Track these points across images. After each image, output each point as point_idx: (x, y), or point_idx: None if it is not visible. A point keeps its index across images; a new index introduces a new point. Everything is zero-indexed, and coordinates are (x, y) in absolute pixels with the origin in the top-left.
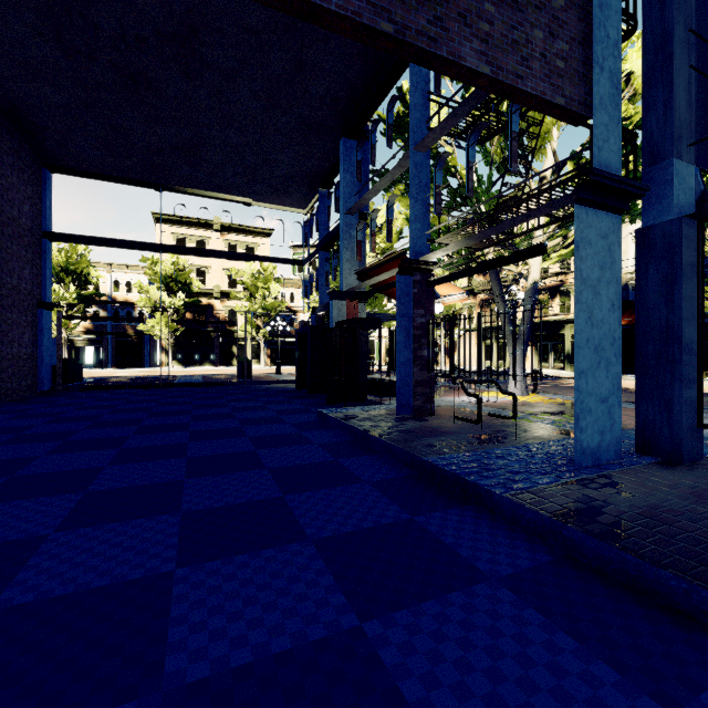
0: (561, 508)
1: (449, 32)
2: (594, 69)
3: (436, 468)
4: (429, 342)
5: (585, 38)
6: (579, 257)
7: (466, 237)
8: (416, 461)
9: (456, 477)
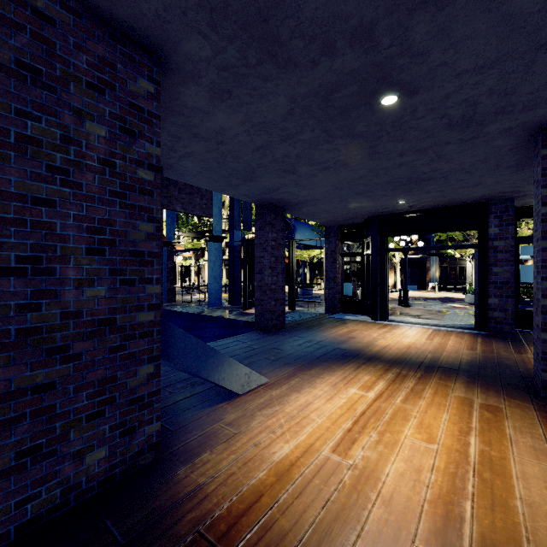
0: (196, 312)
1: (173, 203)
2: (214, 207)
3: (171, 311)
4: (174, 274)
5: (212, 198)
6: (209, 255)
7: (188, 234)
8: (166, 311)
9: (176, 311)
